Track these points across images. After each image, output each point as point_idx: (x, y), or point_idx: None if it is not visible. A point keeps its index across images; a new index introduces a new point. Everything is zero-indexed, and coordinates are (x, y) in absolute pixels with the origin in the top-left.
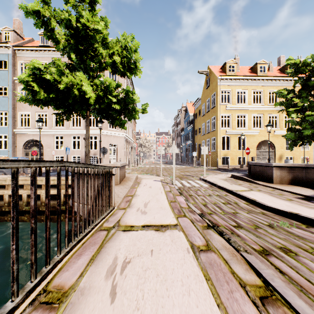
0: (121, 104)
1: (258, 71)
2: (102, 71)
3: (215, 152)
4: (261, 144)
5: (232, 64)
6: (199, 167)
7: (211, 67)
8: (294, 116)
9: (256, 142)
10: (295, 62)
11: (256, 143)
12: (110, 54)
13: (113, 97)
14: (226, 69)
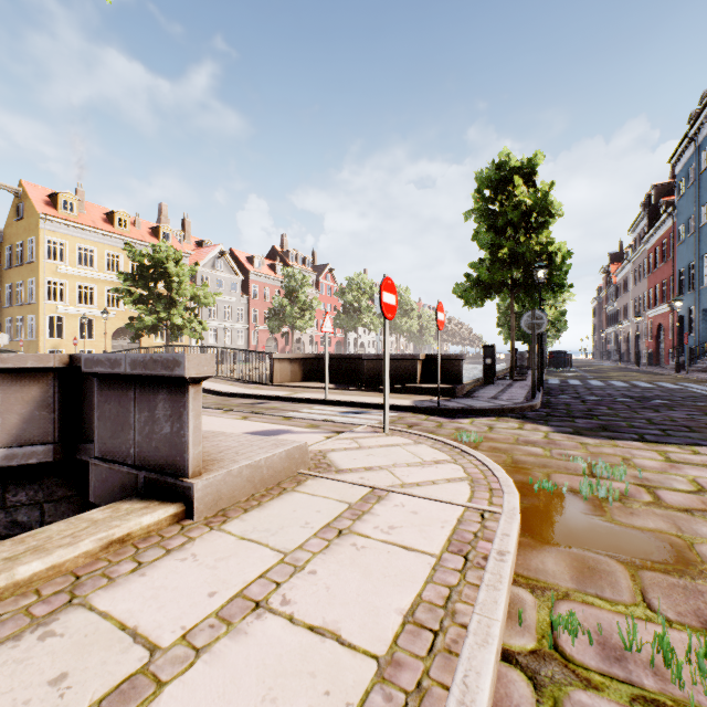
0: None
1: (117, 224)
2: None
3: (36, 341)
4: (121, 333)
5: (70, 199)
6: None
7: (27, 186)
8: (130, 306)
9: (112, 328)
10: (132, 250)
11: (112, 329)
12: None
13: None
14: (59, 205)
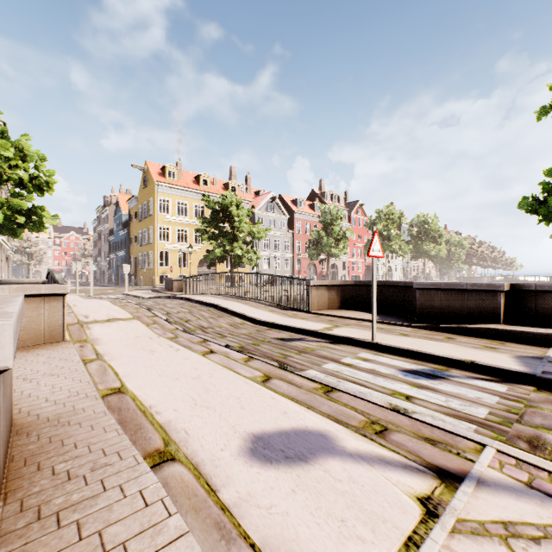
0: (26, 217)
1: (201, 183)
2: (2, 182)
3: (153, 269)
4: (203, 262)
5: (173, 170)
6: (132, 287)
7: (149, 164)
8: (205, 242)
9: (198, 259)
10: (207, 199)
11: (198, 260)
12: (11, 163)
13: (21, 216)
14: (166, 174)
